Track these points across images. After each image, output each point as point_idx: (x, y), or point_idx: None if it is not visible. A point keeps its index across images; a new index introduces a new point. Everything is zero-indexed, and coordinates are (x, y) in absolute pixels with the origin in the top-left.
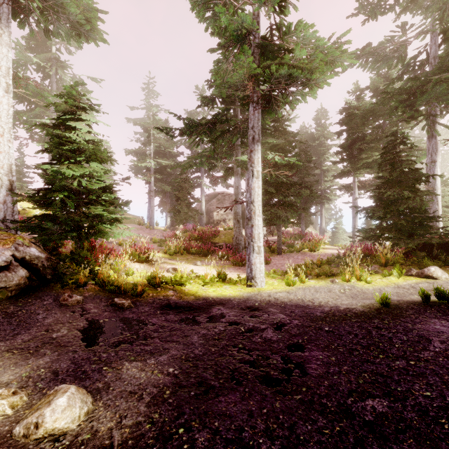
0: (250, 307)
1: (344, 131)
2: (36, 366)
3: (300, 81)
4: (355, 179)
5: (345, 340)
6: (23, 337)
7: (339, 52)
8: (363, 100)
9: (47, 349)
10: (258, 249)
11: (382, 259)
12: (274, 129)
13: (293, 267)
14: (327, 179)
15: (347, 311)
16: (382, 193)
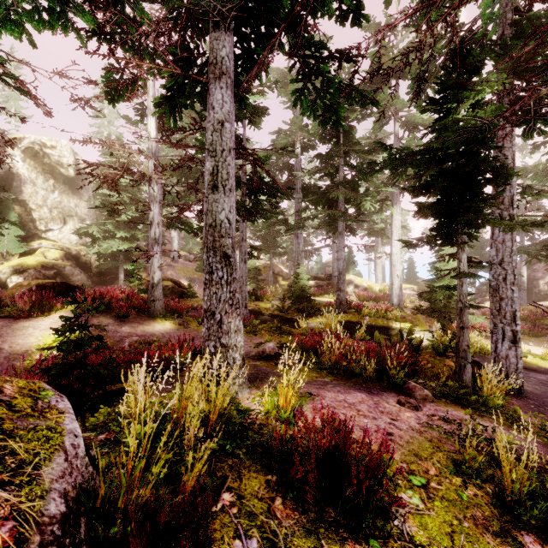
0: None
1: None
2: None
3: None
4: None
5: None
6: None
7: None
8: None
9: None
10: None
11: None
12: None
13: None
14: None
15: None
16: None
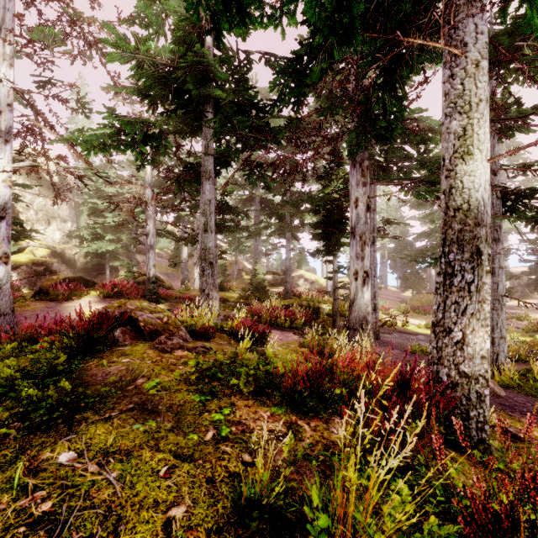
0: None
1: None
2: None
3: None
4: None
5: None
6: None
7: None
8: None
9: None
10: None
11: None
12: None
13: None
14: None
15: None
16: None
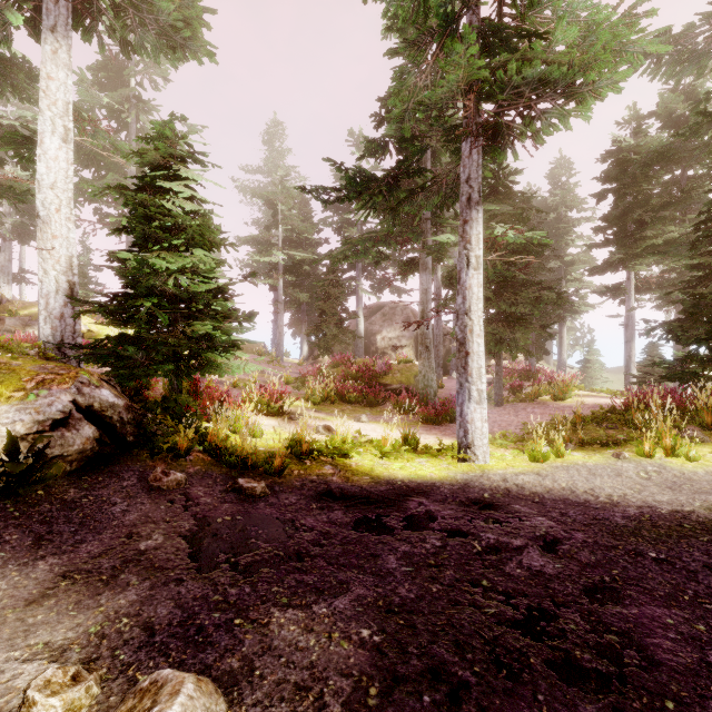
0: (478, 502)
1: (609, 192)
2: (113, 611)
3: (561, 88)
4: (630, 274)
5: (707, 584)
6: (90, 548)
7: (633, 33)
8: (646, 136)
9: (131, 573)
10: (478, 395)
11: (705, 415)
12: (489, 190)
13: (545, 429)
14: (572, 277)
15: (679, 517)
16: (700, 296)
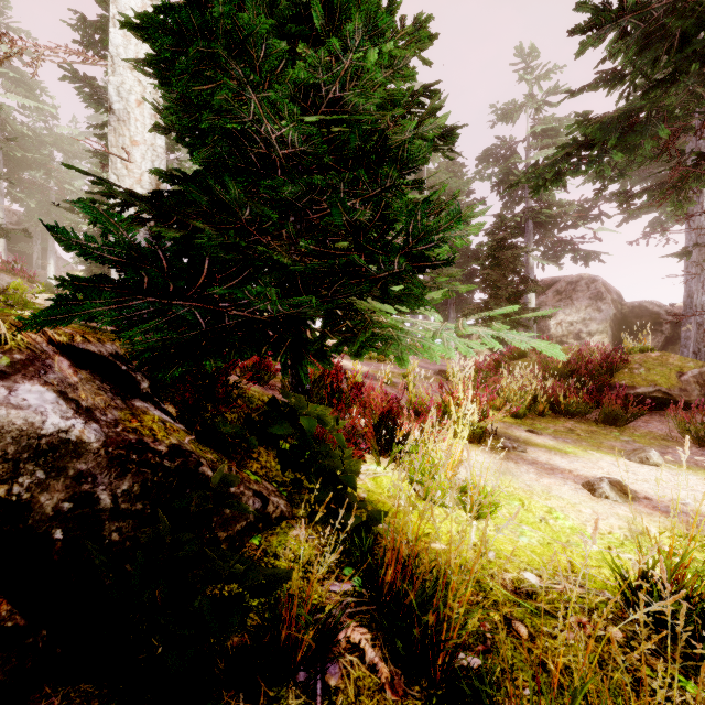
0: None
1: None
2: None
3: None
4: None
5: None
6: None
7: None
8: None
9: None
10: None
11: None
12: None
13: None
14: None
15: None
16: None
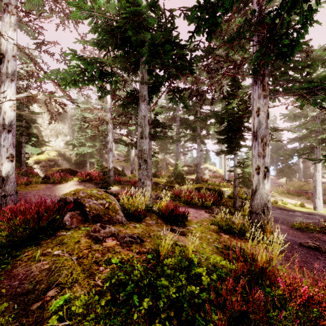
0: (309, 214)
1: None
2: None
3: None
4: None
5: None
6: None
7: None
8: None
9: None
10: (318, 197)
11: None
12: None
13: None
14: None
15: None
16: None
